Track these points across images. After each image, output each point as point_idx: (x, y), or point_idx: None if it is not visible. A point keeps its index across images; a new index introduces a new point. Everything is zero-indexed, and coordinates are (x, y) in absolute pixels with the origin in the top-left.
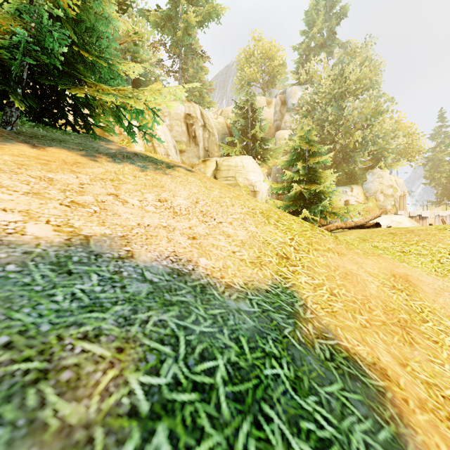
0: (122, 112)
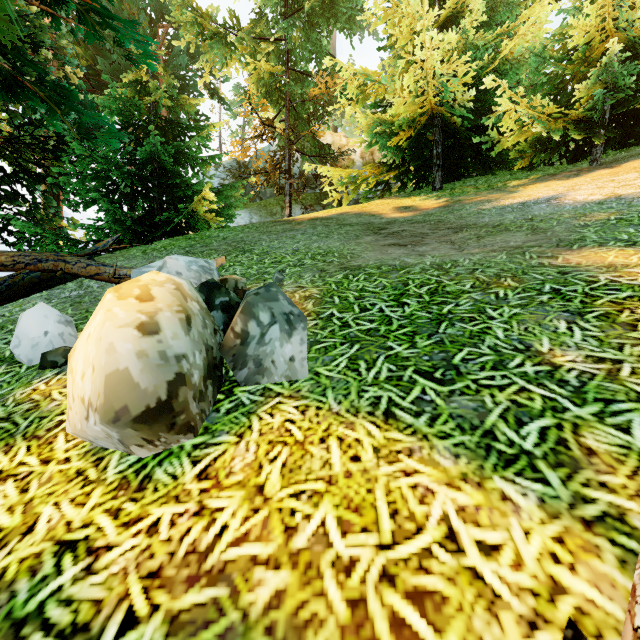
0: None
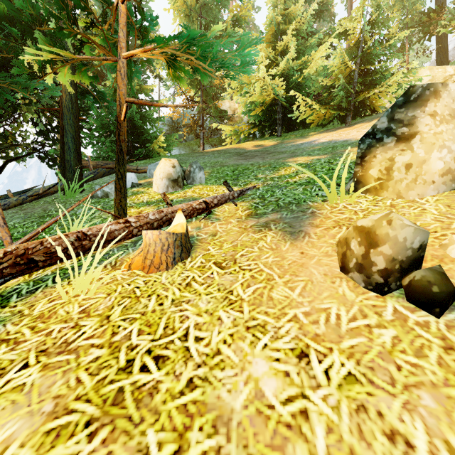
0: (386, 92)
